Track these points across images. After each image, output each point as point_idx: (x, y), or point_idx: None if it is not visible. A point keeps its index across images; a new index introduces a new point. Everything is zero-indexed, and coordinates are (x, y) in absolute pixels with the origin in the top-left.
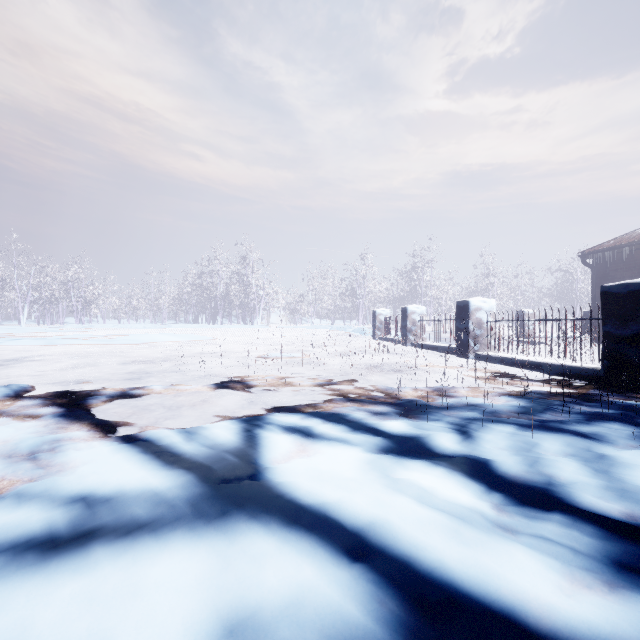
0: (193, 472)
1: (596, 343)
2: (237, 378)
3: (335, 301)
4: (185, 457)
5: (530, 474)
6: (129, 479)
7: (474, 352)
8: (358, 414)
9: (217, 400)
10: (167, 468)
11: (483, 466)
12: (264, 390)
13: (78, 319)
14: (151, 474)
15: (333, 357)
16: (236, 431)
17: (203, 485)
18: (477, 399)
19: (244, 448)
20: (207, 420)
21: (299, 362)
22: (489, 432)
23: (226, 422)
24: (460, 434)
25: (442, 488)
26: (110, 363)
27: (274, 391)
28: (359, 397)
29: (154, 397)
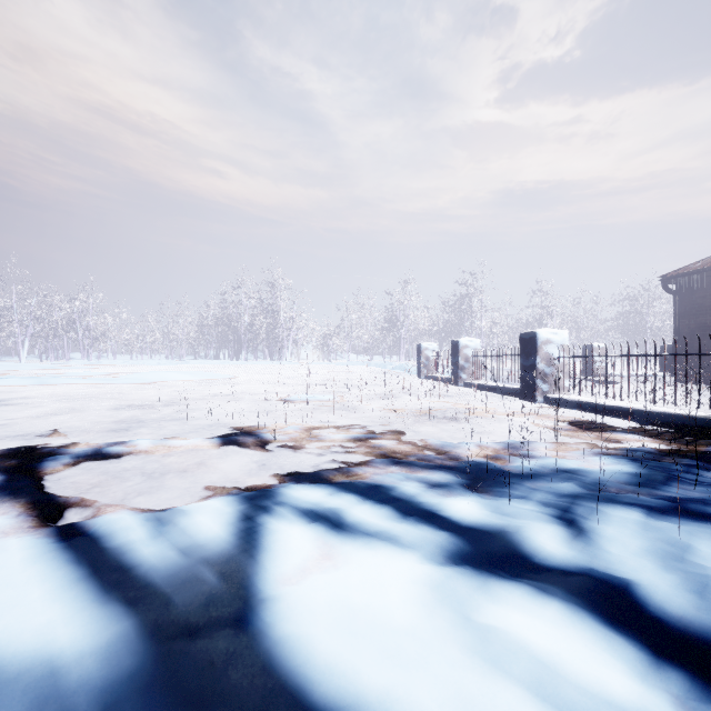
0: (136, 614)
1: (680, 383)
2: (250, 429)
3: (373, 334)
4: (136, 575)
5: (705, 615)
6: (24, 629)
7: (568, 400)
8: (408, 487)
9: (219, 461)
10: (99, 601)
11: (622, 597)
12: (282, 447)
13: (85, 354)
14: (65, 617)
15: (372, 400)
16: (229, 520)
17: (144, 648)
18: (567, 462)
19: (234, 556)
20: (197, 495)
21: (330, 407)
22: (605, 522)
23: (219, 502)
24: (564, 527)
25: (570, 656)
26: (104, 407)
27: (295, 448)
28: (407, 458)
29: (136, 457)
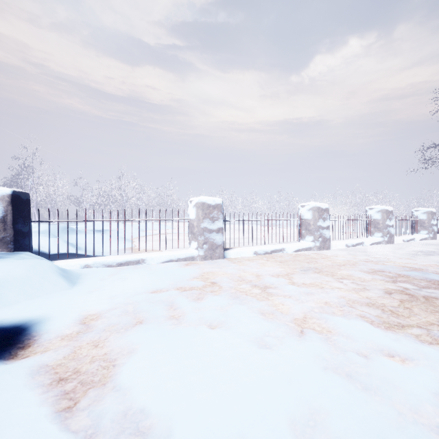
0: None
1: None
2: None
3: None
4: None
5: None
6: None
7: None
8: None
9: None
10: None
11: None
12: None
13: None
14: None
15: None
16: None
17: None
18: None
19: None
20: None
21: None
22: None
23: None
24: None
25: None
26: None
27: None
28: None
29: None
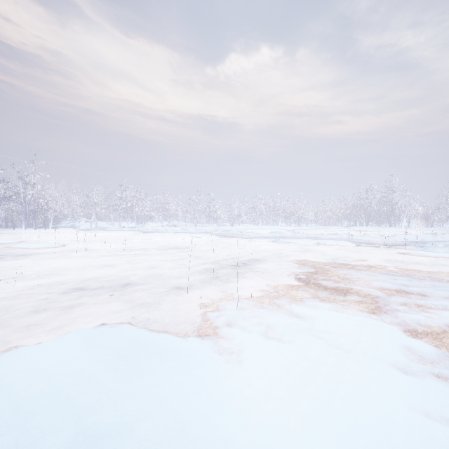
0: None
1: None
2: None
3: None
4: None
5: None
6: None
7: None
8: None
9: None
10: None
11: None
12: None
13: (299, 224)
14: None
15: None
16: None
17: None
18: None
19: None
20: None
21: None
22: None
23: None
24: None
25: None
26: None
27: None
28: None
29: None
